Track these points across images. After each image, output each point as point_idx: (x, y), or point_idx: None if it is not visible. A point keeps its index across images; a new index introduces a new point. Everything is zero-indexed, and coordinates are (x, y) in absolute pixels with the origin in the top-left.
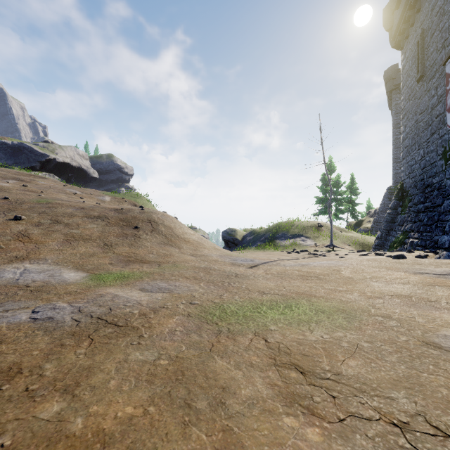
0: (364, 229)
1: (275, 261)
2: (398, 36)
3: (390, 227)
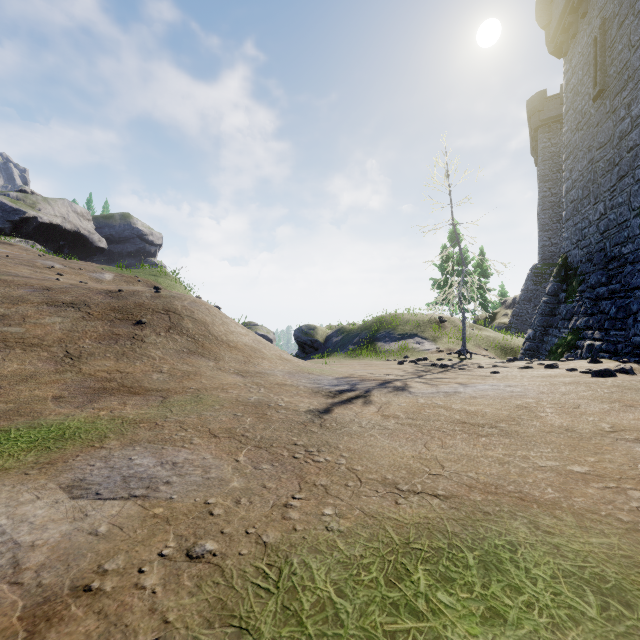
0: (499, 326)
1: (391, 383)
2: (560, 36)
3: (548, 322)
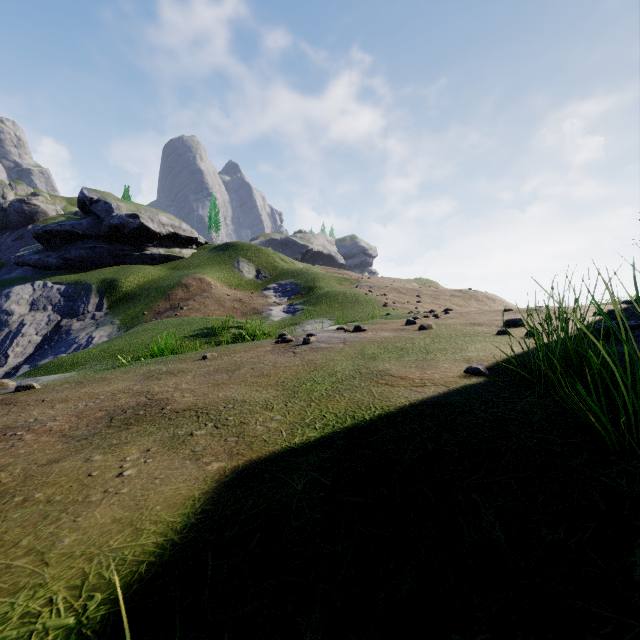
0: None
1: None
2: None
3: None
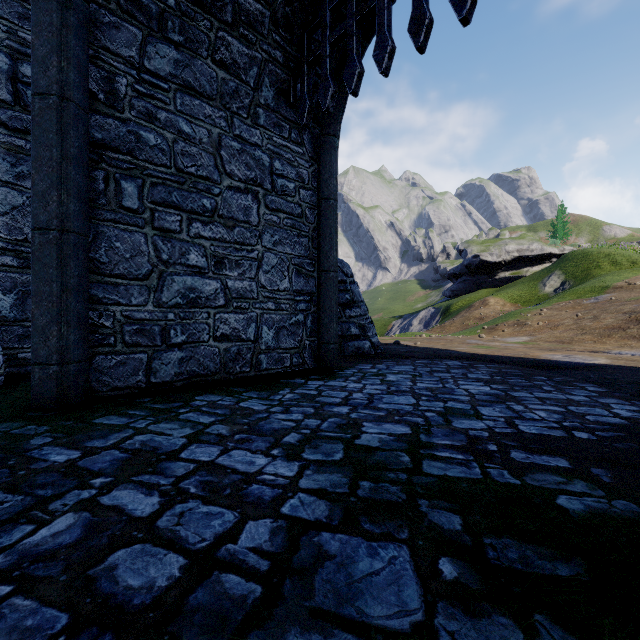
0: None
1: None
2: None
3: None
